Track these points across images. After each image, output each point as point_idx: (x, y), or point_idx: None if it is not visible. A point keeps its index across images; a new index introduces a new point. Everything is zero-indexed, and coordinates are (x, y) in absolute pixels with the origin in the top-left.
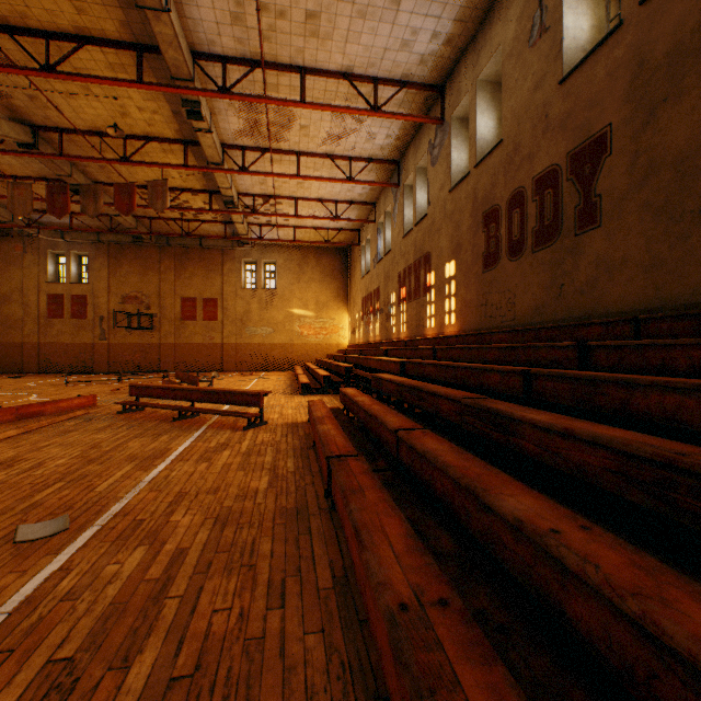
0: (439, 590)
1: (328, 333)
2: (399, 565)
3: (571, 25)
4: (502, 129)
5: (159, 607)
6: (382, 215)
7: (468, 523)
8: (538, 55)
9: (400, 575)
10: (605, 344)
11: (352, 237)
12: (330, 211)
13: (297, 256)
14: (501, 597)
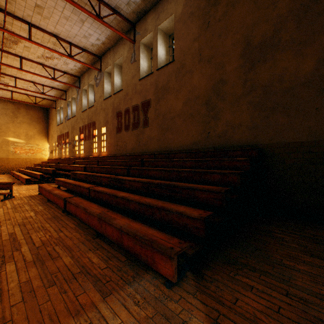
0: (107, 210)
1: (34, 152)
2: (98, 209)
3: (142, 63)
4: (123, 85)
5: (18, 242)
6: (71, 98)
7: (112, 203)
8: (133, 67)
9: (98, 210)
10: (147, 160)
11: (51, 103)
12: (39, 89)
13: (12, 107)
14: (119, 213)
